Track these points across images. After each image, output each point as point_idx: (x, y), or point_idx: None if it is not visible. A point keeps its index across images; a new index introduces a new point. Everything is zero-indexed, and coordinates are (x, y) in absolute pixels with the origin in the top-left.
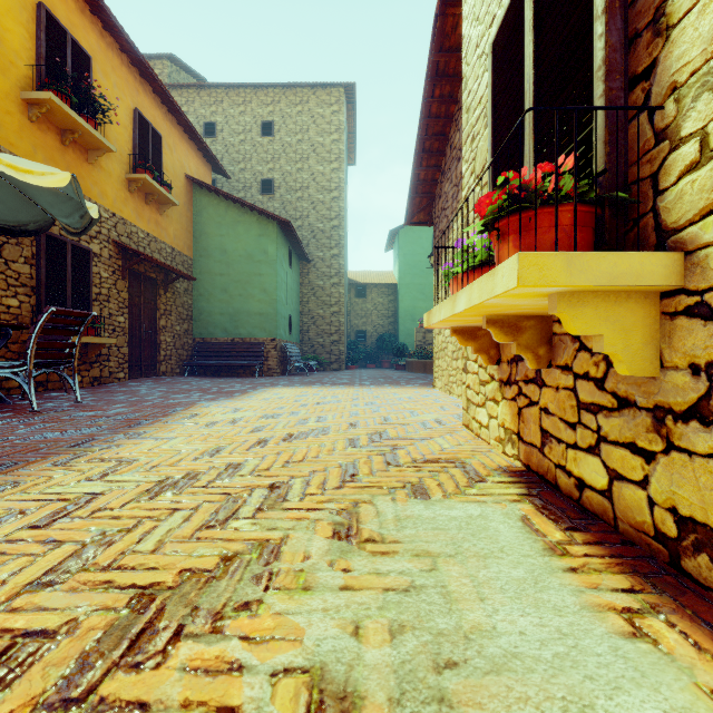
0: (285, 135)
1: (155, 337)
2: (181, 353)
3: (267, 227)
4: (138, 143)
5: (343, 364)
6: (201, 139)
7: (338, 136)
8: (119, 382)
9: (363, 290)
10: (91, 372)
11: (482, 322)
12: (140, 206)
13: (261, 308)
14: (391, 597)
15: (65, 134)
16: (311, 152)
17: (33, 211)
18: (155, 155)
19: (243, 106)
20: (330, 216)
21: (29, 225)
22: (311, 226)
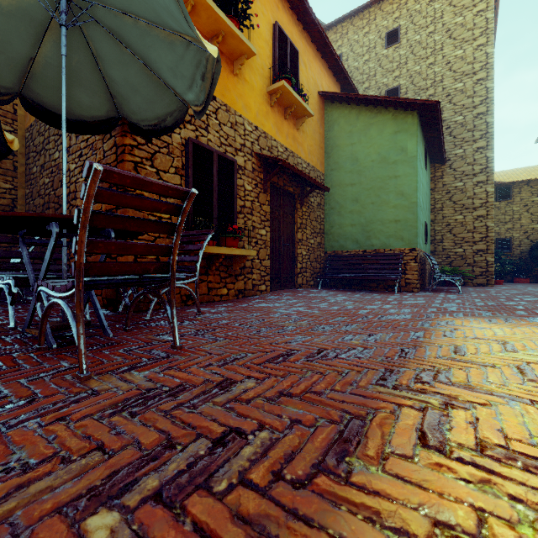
0: (413, 34)
1: (292, 250)
2: (314, 266)
3: (405, 121)
4: (277, 56)
5: (492, 278)
6: (332, 51)
7: (484, 5)
8: (261, 295)
9: (507, 190)
10: (236, 285)
11: None
12: (280, 121)
13: (396, 214)
14: None
15: (211, 42)
16: (445, 39)
17: (166, 97)
18: (292, 70)
19: (367, 27)
20: (472, 104)
21: (166, 120)
22: (445, 123)
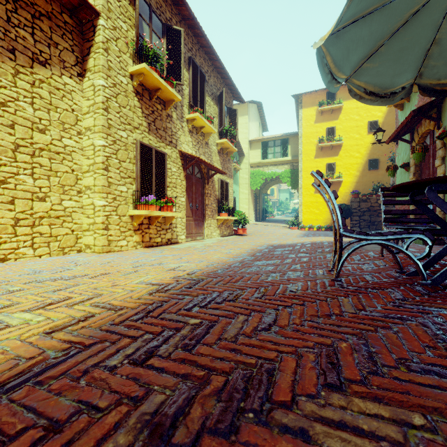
0: None
1: None
2: None
3: None
4: None
5: None
6: None
7: None
8: None
9: None
10: None
11: (161, 217)
12: None
13: None
14: (195, 245)
15: None
16: None
17: None
18: None
19: None
20: None
21: None
22: None
